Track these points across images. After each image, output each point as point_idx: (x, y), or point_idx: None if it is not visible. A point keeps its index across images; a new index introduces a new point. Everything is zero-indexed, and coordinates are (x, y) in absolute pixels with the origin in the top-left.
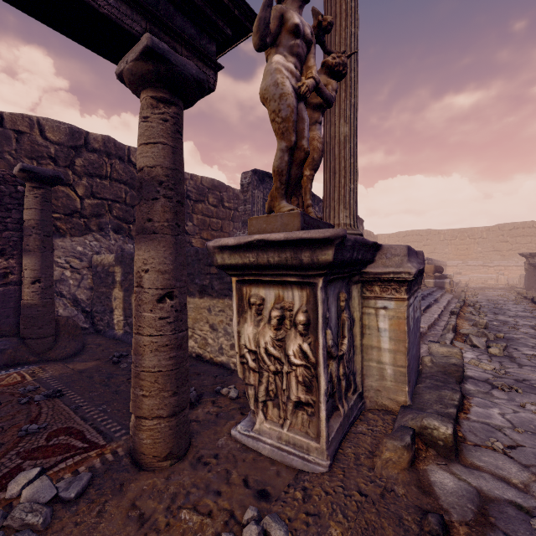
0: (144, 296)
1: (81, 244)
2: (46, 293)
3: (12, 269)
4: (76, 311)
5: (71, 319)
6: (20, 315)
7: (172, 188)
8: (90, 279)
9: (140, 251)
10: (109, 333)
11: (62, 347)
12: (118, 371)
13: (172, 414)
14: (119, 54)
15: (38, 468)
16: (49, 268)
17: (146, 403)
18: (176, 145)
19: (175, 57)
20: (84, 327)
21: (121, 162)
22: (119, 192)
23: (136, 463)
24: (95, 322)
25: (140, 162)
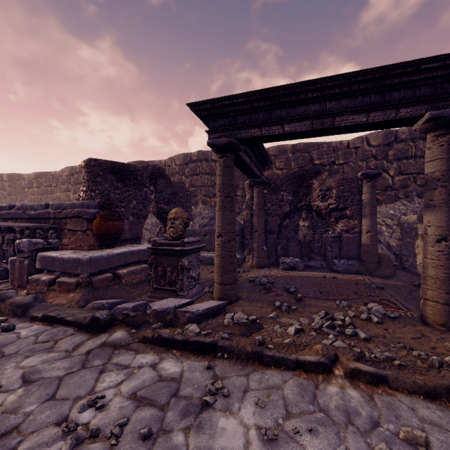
0: (427, 238)
1: (392, 209)
2: (373, 239)
3: (356, 225)
4: (389, 252)
5: (386, 256)
6: (359, 250)
7: (447, 181)
8: (398, 232)
9: (425, 216)
10: (412, 270)
11: (381, 271)
12: (417, 290)
13: (445, 304)
14: (413, 123)
15: (377, 304)
16: (375, 225)
17: (428, 292)
18: (449, 156)
19: (446, 112)
20: (394, 264)
21: (423, 141)
22: (422, 165)
23: (423, 321)
24: (402, 261)
25: (425, 171)
